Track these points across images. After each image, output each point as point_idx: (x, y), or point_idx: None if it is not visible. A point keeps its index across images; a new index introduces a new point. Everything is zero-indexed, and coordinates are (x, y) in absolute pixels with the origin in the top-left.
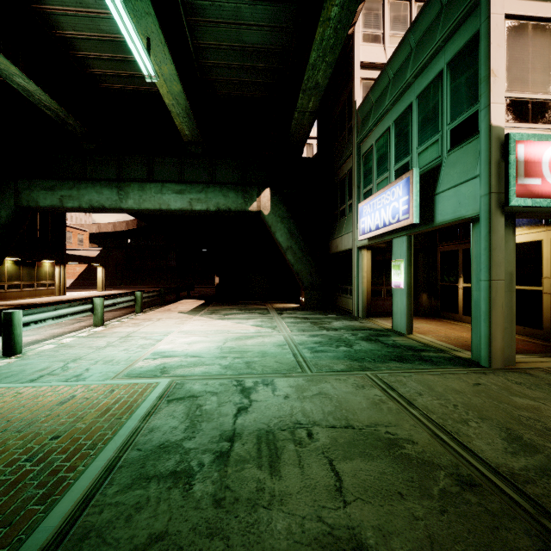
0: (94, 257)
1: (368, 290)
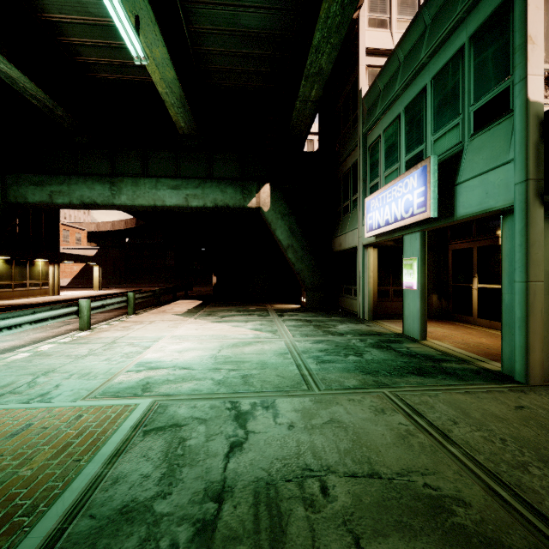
0: (90, 256)
1: (375, 291)
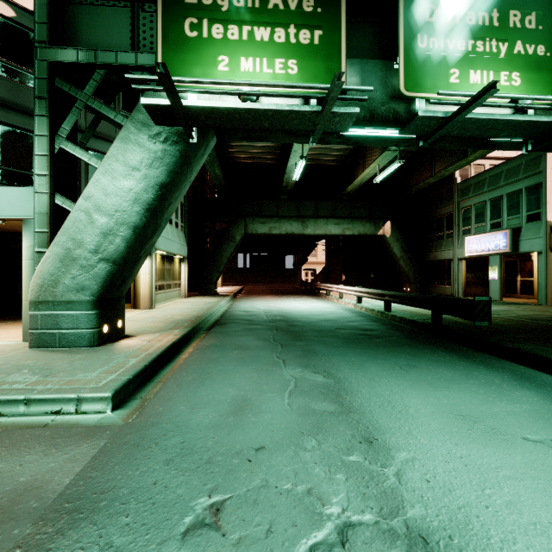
0: None
1: (464, 282)
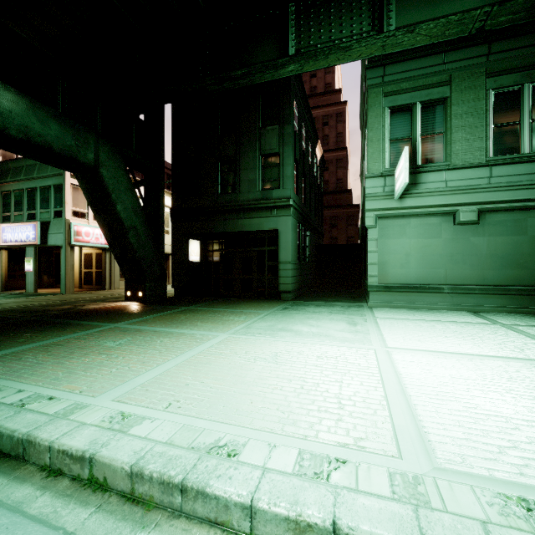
0: None
1: (6, 274)
